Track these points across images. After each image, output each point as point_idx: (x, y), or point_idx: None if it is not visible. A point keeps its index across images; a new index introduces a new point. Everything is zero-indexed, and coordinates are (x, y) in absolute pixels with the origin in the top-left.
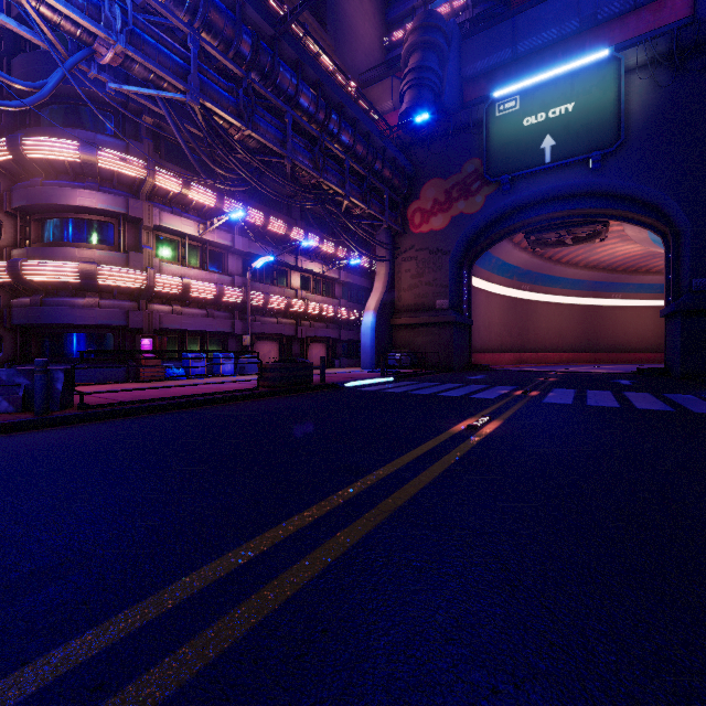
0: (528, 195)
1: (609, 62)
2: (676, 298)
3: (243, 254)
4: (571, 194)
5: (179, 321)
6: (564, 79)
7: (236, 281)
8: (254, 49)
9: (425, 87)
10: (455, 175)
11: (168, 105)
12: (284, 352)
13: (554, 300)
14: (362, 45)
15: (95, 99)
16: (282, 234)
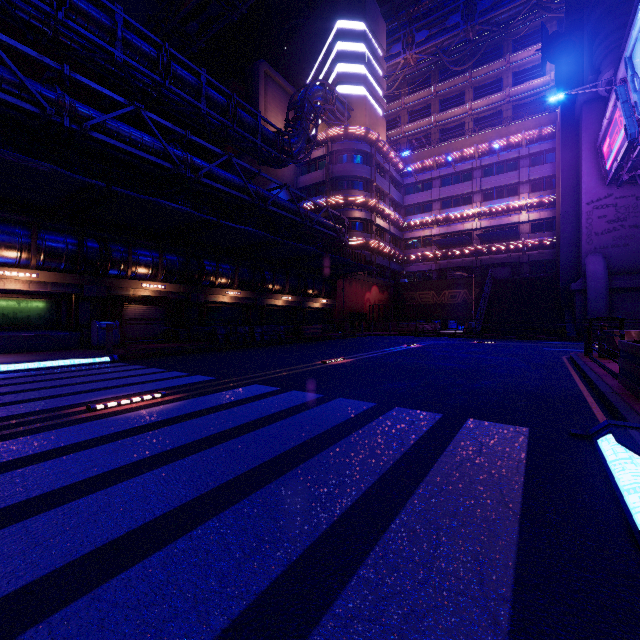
0: None
1: None
2: None
3: None
4: None
5: None
6: None
7: None
8: None
9: None
10: None
11: None
12: None
13: None
14: None
15: None
16: None
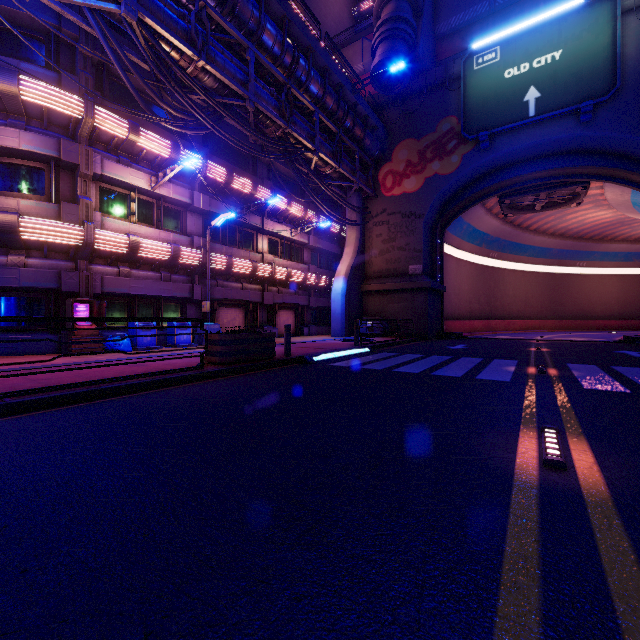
0: (509, 153)
1: (602, 3)
2: None
3: (203, 213)
4: (554, 152)
5: (126, 284)
6: (550, 26)
7: (195, 242)
8: None
9: (399, 39)
10: (429, 135)
11: (100, 21)
12: (249, 319)
13: (520, 268)
14: (331, 12)
15: (20, 23)
16: (248, 193)
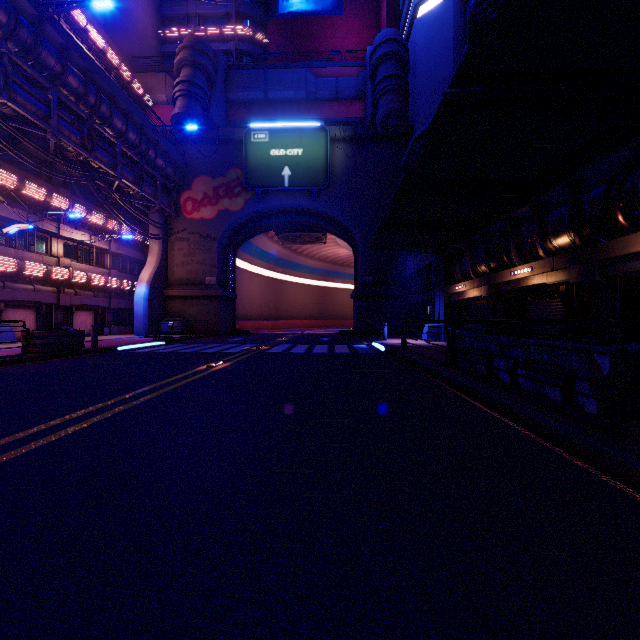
0: (275, 206)
1: (322, 130)
2: (357, 287)
3: None
4: (303, 211)
5: None
6: (296, 131)
7: None
8: (12, 22)
9: (195, 100)
10: (221, 177)
11: None
12: (42, 320)
13: (300, 281)
14: (135, 28)
15: None
16: (41, 200)
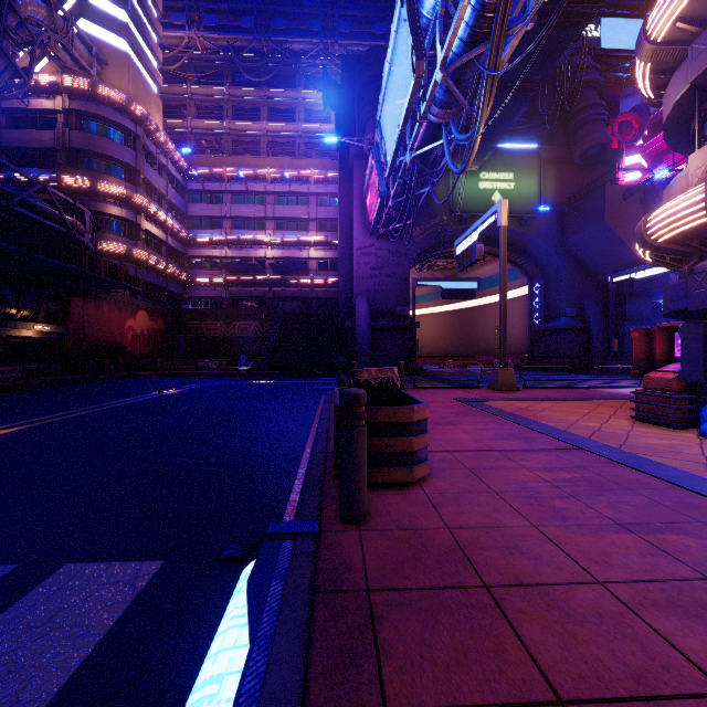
0: None
1: None
2: None
3: None
4: None
5: None
6: None
7: None
8: None
9: None
10: None
11: None
12: None
13: None
14: None
15: None
16: None
